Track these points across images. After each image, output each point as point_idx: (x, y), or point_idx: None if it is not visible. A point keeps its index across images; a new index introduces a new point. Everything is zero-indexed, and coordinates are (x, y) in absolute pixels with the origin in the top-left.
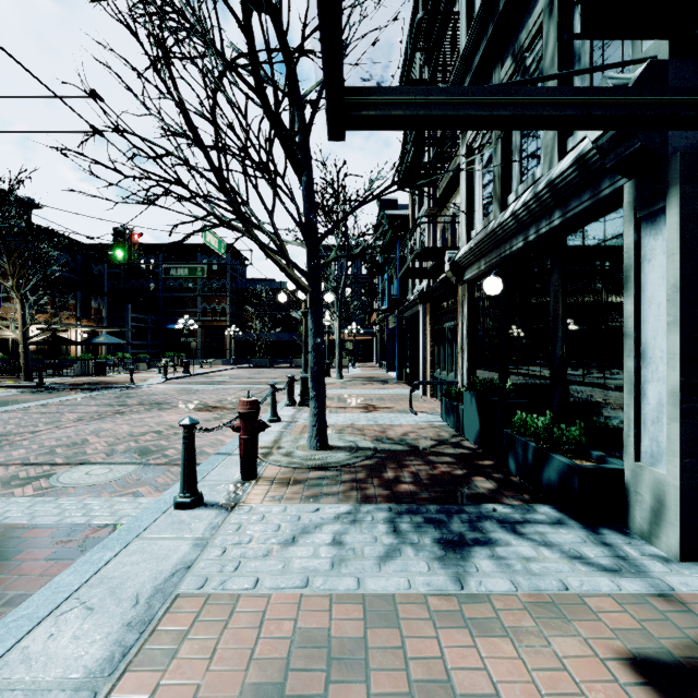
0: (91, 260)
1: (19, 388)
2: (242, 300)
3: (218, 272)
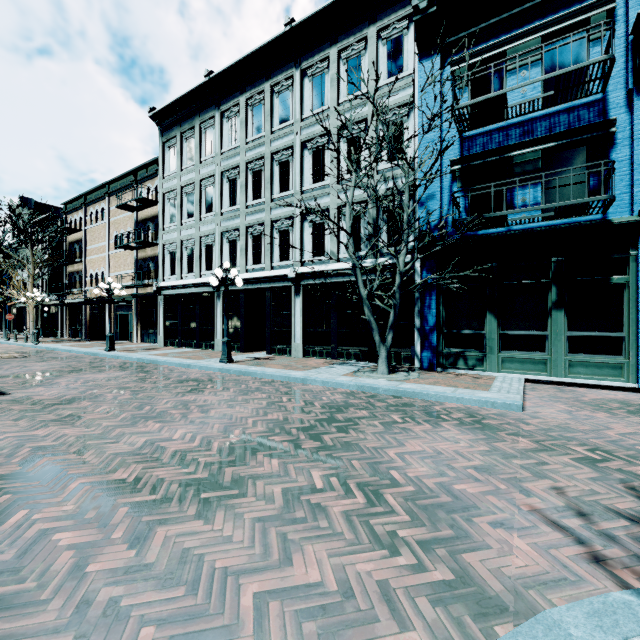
0: None
1: None
2: None
3: None
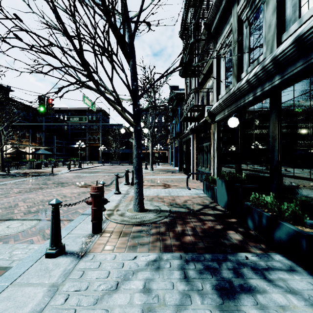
0: (36, 115)
1: None
2: (107, 134)
3: (96, 121)
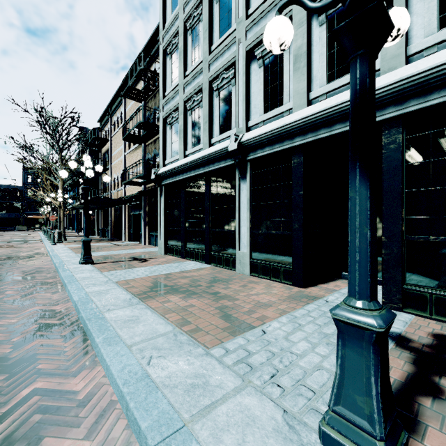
0: None
1: None
2: None
3: None
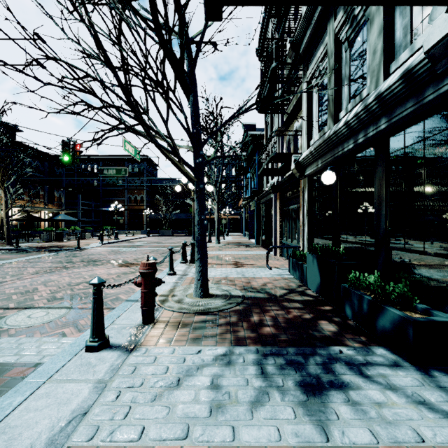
0: (54, 165)
1: (2, 250)
2: (154, 192)
3: (138, 173)
